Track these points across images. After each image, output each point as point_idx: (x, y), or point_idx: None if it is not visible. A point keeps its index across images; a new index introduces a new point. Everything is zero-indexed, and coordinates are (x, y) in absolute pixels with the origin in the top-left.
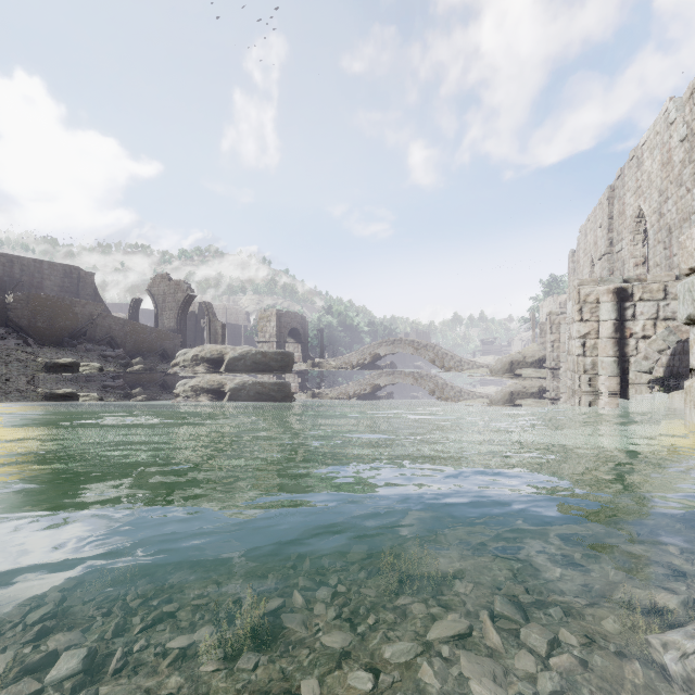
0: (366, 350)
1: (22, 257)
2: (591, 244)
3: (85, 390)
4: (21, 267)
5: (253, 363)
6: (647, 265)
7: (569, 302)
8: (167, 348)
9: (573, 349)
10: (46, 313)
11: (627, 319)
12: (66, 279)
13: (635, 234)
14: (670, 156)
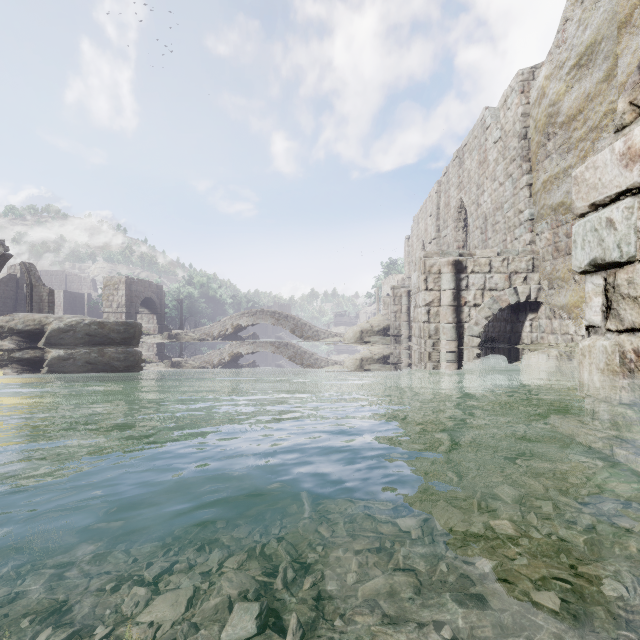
0: (228, 321)
1: None
2: (422, 231)
3: None
4: None
5: (86, 335)
6: (466, 248)
7: (415, 273)
8: None
9: (420, 316)
10: None
11: (462, 289)
12: None
13: (458, 221)
14: (486, 156)
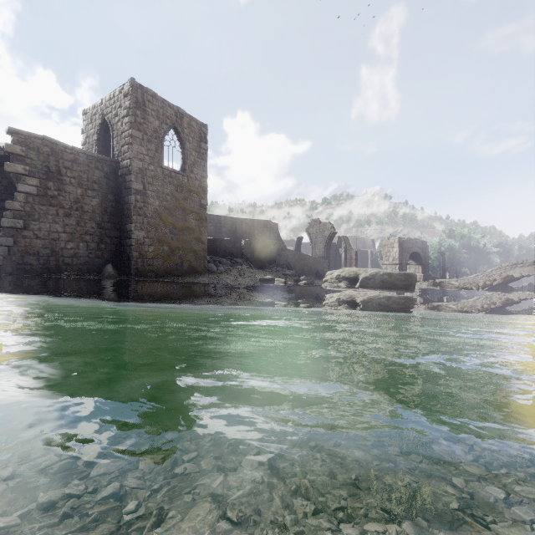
0: (495, 271)
1: (246, 219)
2: None
3: (278, 295)
4: (245, 224)
5: (381, 281)
6: None
7: None
8: (319, 269)
9: None
10: (257, 250)
11: None
12: (264, 229)
13: None
14: None
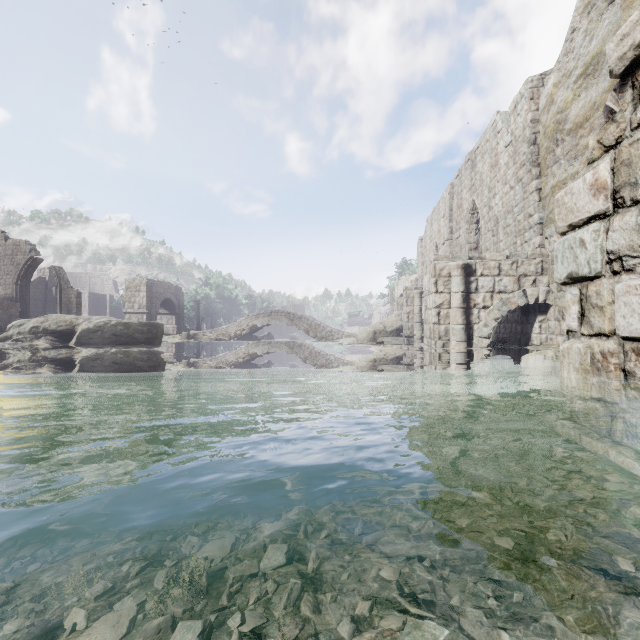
0: (244, 321)
1: None
2: (435, 232)
3: None
4: None
5: (113, 335)
6: (479, 250)
7: (426, 276)
8: None
9: (430, 318)
10: None
11: (471, 292)
12: None
13: (470, 223)
14: (497, 160)
